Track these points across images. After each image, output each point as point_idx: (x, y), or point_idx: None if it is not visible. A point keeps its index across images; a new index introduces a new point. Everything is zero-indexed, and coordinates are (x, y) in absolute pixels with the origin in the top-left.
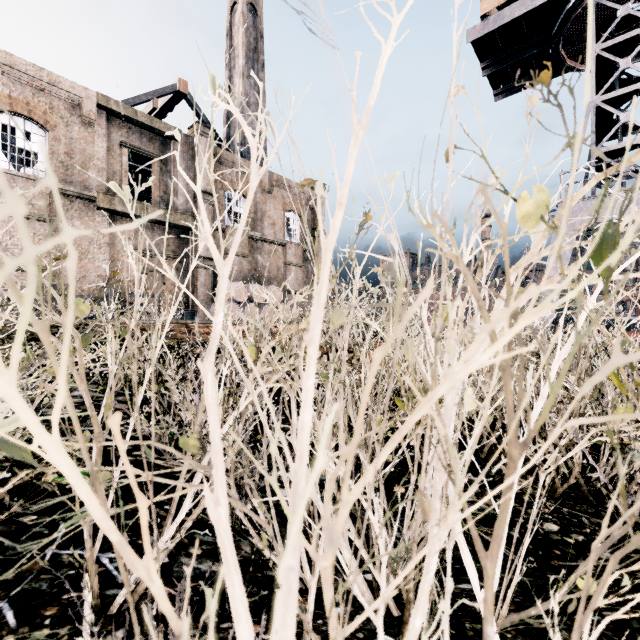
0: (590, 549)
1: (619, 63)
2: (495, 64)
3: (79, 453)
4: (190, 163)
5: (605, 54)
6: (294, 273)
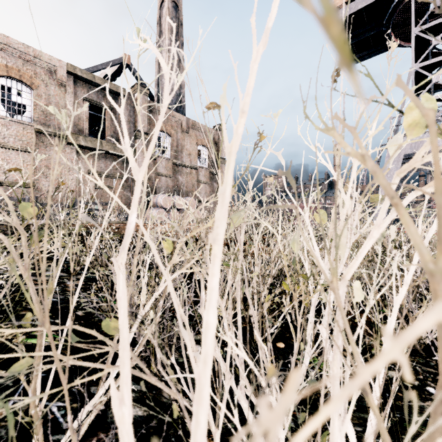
0: (424, 392)
1: (431, 41)
2: None
3: None
4: (132, 112)
5: (422, 34)
6: (204, 188)
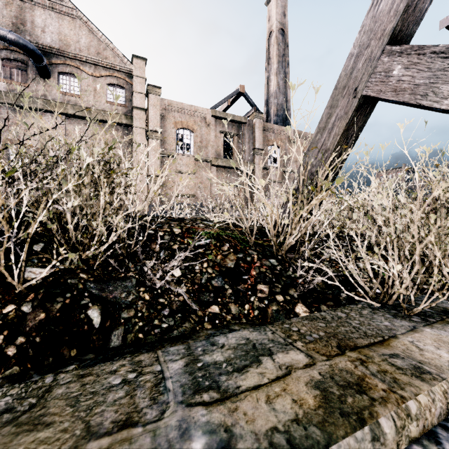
0: None
1: None
2: None
3: None
4: (251, 134)
5: None
6: None
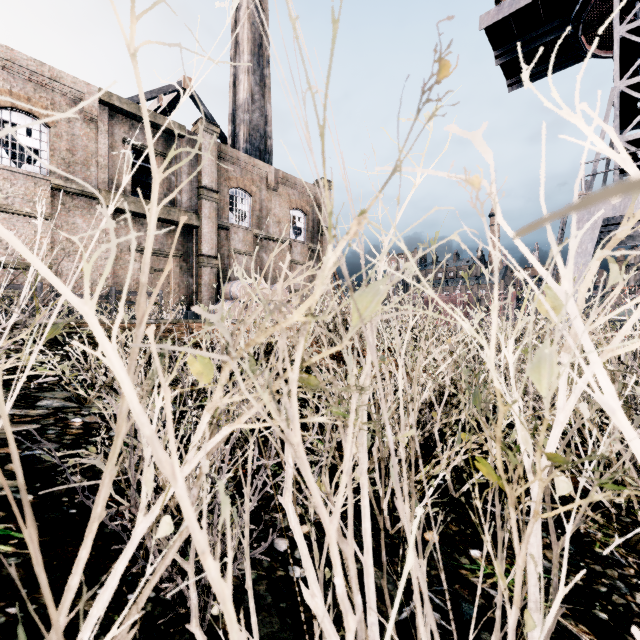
0: None
1: None
2: (509, 52)
3: (5, 494)
4: (194, 160)
5: (630, 36)
6: (300, 272)
